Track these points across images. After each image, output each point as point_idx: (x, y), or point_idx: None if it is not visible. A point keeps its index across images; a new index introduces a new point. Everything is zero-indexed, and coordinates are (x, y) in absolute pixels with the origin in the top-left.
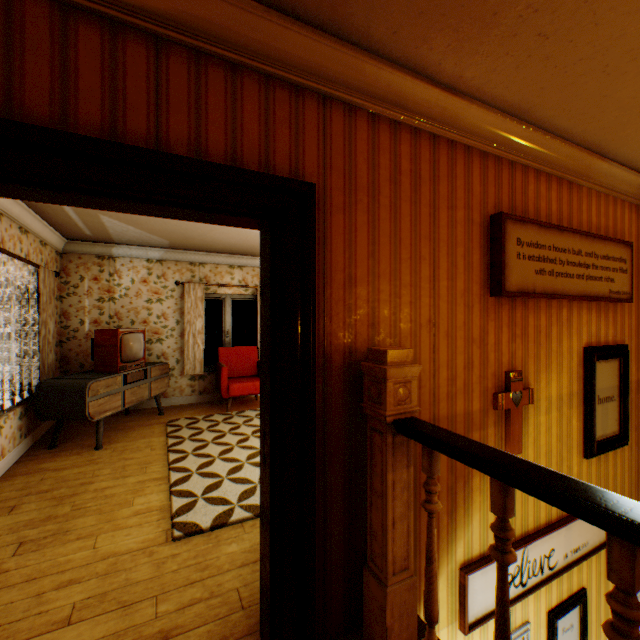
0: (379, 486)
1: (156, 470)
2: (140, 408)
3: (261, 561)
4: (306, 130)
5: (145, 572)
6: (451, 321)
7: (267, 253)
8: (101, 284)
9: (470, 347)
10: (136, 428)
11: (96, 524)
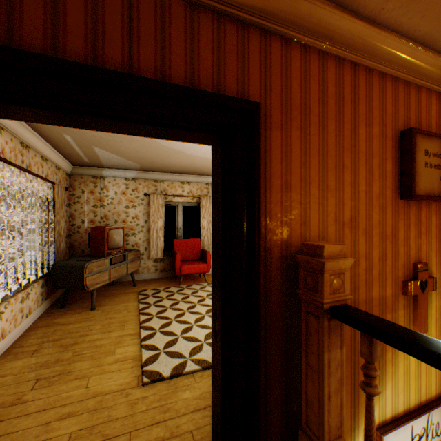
0: (315, 363)
1: (131, 327)
2: (121, 281)
3: (212, 417)
4: (250, 59)
5: (122, 410)
6: (368, 220)
7: (218, 163)
8: (95, 195)
9: (384, 242)
10: (118, 295)
11: (89, 368)
